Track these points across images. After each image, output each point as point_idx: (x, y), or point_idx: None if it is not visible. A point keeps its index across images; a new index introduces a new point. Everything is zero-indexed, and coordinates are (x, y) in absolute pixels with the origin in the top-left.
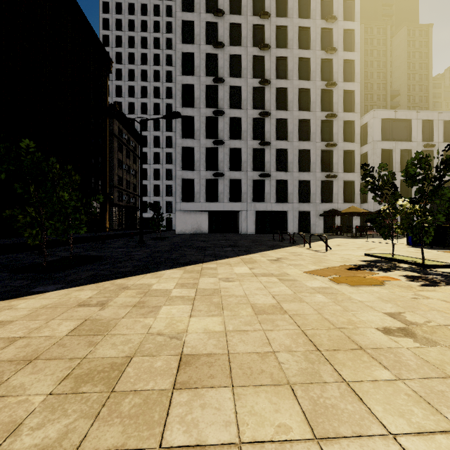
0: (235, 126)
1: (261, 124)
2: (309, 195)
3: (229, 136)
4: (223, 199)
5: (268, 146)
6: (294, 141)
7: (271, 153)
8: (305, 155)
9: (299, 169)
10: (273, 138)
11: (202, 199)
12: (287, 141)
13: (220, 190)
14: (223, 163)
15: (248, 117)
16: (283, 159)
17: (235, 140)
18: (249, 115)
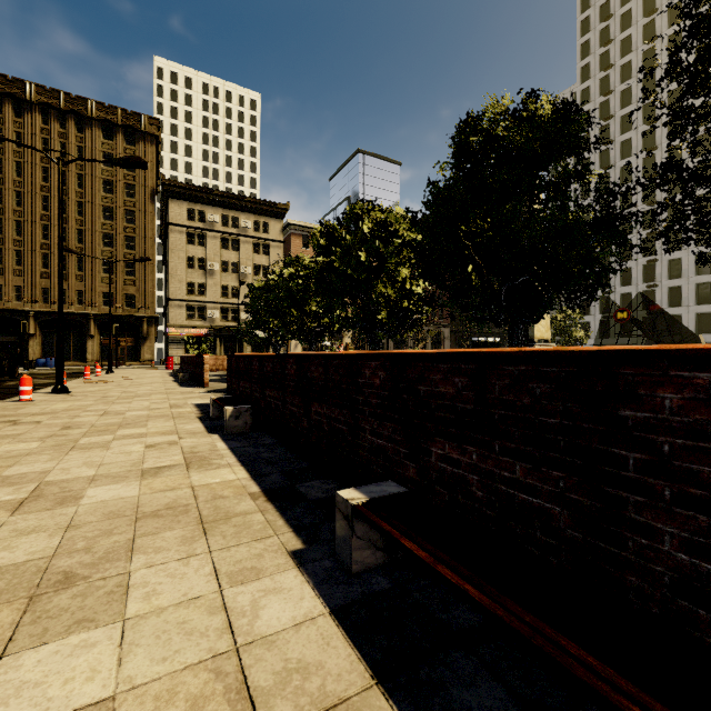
0: (626, 275)
1: (652, 268)
2: (710, 327)
3: (621, 284)
4: (614, 335)
5: (659, 286)
6: (689, 277)
7: (662, 292)
8: (706, 287)
9: (698, 302)
10: (664, 278)
11: (596, 336)
12: (681, 278)
13: (611, 329)
14: (614, 307)
15: (638, 265)
16: (677, 296)
17: (625, 287)
18: (639, 263)
